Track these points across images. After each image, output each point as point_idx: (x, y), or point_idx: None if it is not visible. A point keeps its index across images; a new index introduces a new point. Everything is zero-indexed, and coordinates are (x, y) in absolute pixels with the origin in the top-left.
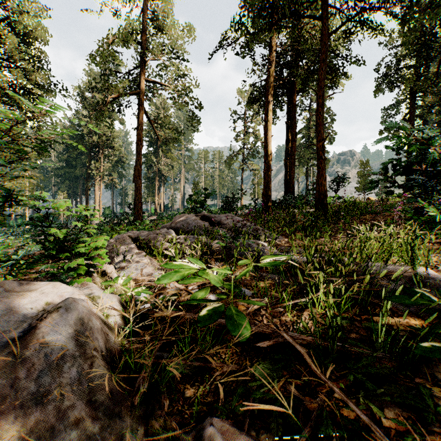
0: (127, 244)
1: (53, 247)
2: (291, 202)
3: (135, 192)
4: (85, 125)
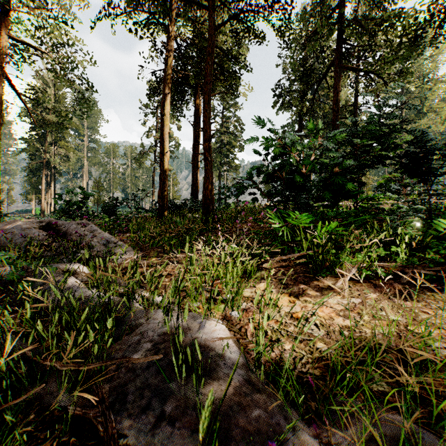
0: None
1: None
2: (192, 206)
3: None
4: None
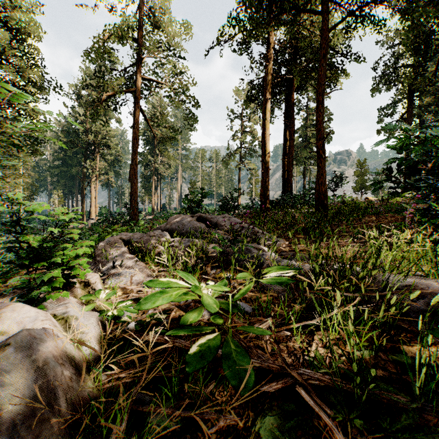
0: (118, 248)
1: (26, 256)
2: (289, 201)
3: (131, 191)
4: (80, 123)
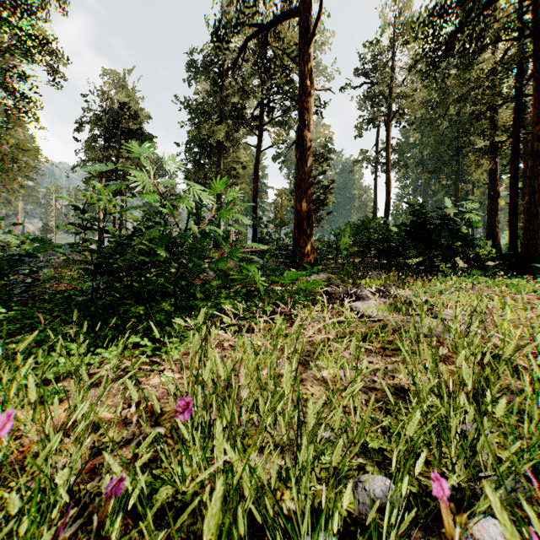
0: None
1: None
2: None
3: None
4: None
